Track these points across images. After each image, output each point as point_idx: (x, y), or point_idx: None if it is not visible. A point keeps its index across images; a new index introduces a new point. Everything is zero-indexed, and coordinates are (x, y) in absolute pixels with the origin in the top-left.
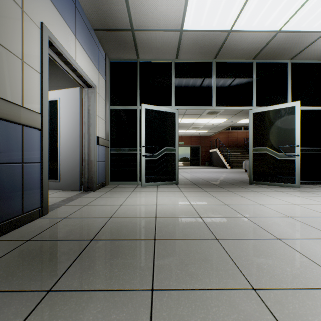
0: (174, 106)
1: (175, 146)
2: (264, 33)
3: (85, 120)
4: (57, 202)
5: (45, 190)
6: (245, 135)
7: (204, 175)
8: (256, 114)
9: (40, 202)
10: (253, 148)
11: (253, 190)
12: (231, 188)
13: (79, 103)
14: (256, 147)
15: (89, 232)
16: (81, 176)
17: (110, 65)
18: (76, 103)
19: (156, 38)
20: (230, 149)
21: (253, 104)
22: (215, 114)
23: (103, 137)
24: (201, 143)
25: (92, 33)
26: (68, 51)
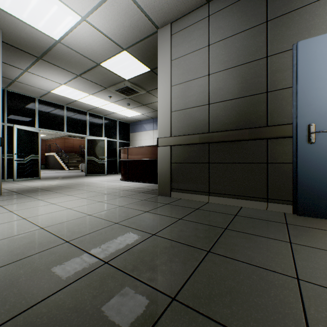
0: (38, 128)
1: (39, 154)
2: (92, 106)
3: None
4: None
5: None
6: (80, 142)
7: (53, 174)
8: (89, 140)
9: None
10: (87, 157)
11: (87, 177)
12: (77, 178)
13: None
14: (89, 156)
15: (34, 188)
16: None
17: None
18: None
19: (30, 88)
20: (68, 153)
21: (87, 134)
22: None
23: None
24: None
25: None
26: None
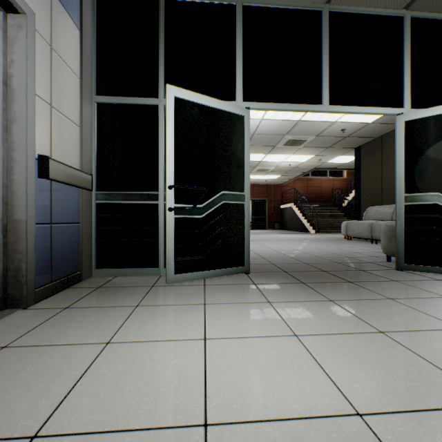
0: (241, 101)
1: (243, 189)
2: None
3: None
4: None
5: None
6: (331, 183)
7: (287, 247)
8: (413, 124)
9: None
10: (405, 194)
11: (437, 292)
12: (381, 287)
13: None
14: (413, 192)
15: None
16: None
17: (96, 3)
18: None
19: None
20: (312, 204)
21: (404, 102)
22: (298, 146)
23: (72, 163)
24: (268, 195)
25: None
26: None
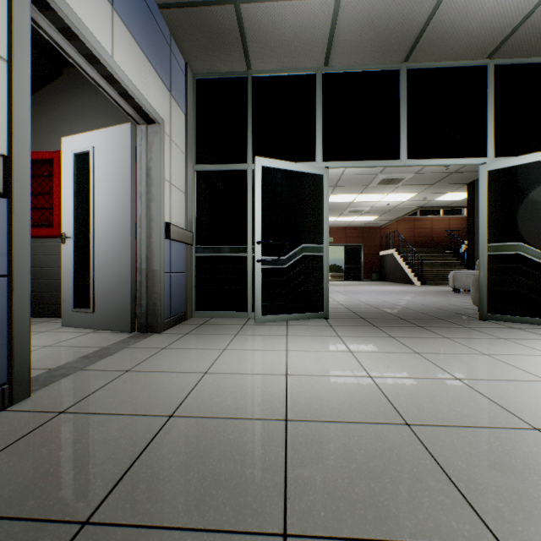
0: (320, 162)
1: (322, 241)
2: None
3: (140, 190)
4: (71, 361)
5: (20, 343)
6: (446, 224)
7: (377, 299)
8: (495, 173)
9: (7, 371)
10: (487, 244)
11: (497, 335)
12: (447, 331)
13: (129, 154)
14: (495, 242)
15: (92, 479)
16: (133, 303)
17: (195, 87)
18: (124, 156)
19: (284, 18)
20: (419, 249)
21: (487, 152)
22: (395, 184)
23: (181, 224)
24: (364, 240)
25: (155, 12)
26: (93, 31)
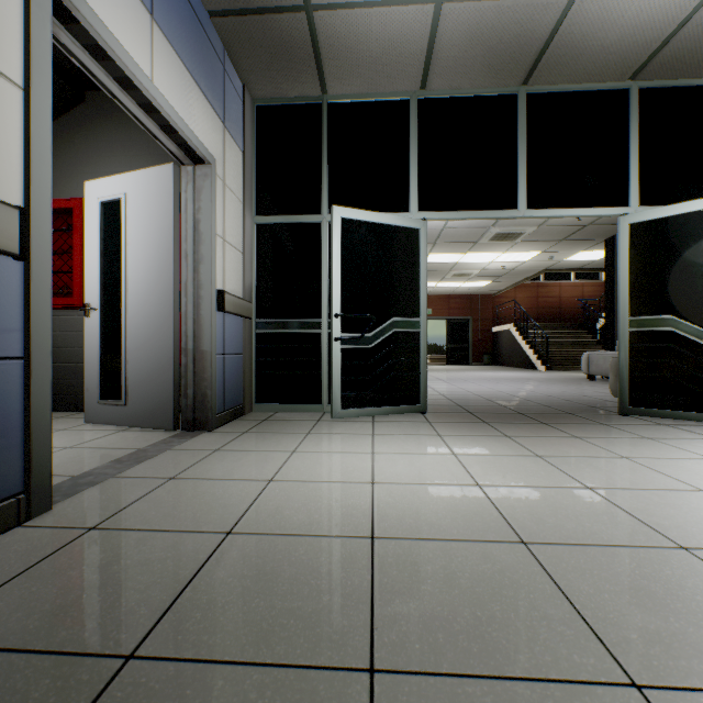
0: (416, 212)
1: (418, 314)
2: None
3: (186, 248)
4: (100, 466)
5: (39, 442)
6: (578, 291)
7: (489, 389)
8: (640, 227)
9: (24, 477)
10: (629, 318)
11: (641, 434)
12: (577, 428)
13: (172, 203)
14: (640, 315)
15: (135, 607)
16: (176, 393)
17: (256, 116)
18: (165, 205)
19: (370, 29)
20: (544, 324)
21: (629, 200)
22: (512, 240)
23: (237, 292)
24: (473, 312)
25: (205, 22)
26: (128, 49)
